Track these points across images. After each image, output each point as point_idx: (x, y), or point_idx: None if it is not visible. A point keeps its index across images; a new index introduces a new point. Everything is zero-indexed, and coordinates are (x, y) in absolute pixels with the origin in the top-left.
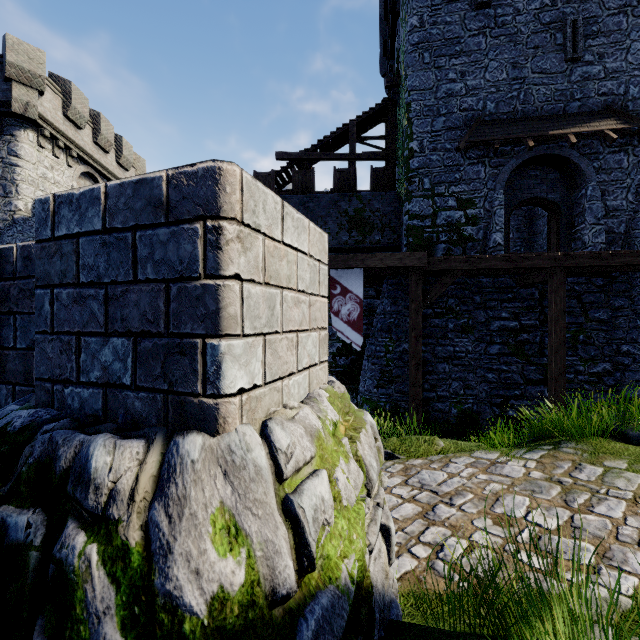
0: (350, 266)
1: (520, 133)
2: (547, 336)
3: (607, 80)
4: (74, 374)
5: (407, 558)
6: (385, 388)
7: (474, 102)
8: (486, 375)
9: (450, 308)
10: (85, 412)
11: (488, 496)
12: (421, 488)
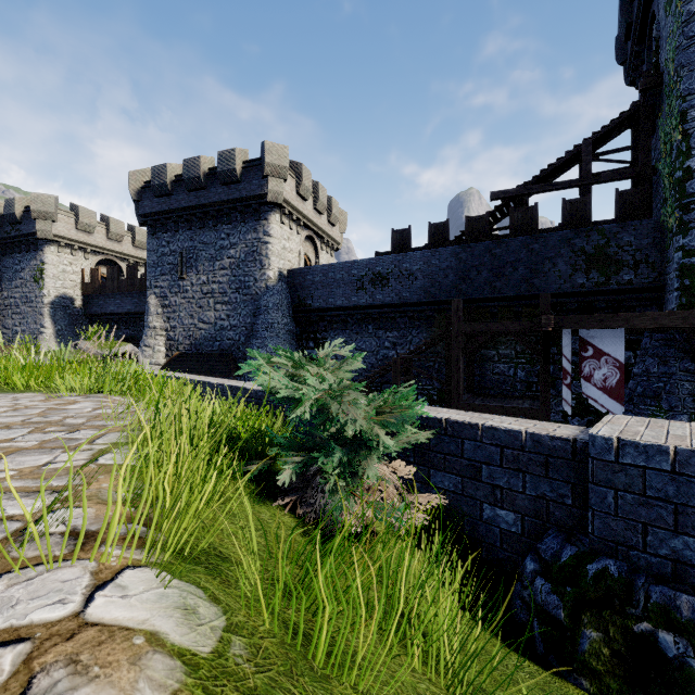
0: (608, 327)
1: None
2: None
3: None
4: (640, 545)
5: None
6: None
7: None
8: None
9: None
10: (653, 570)
11: None
12: None
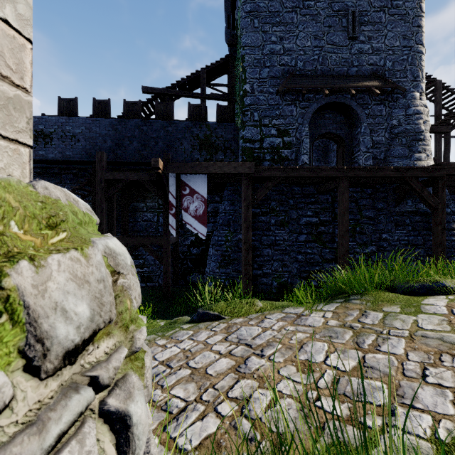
0: (196, 171)
1: (319, 84)
2: (337, 228)
3: (373, 55)
4: None
5: (211, 418)
6: (225, 268)
7: (289, 60)
8: (297, 256)
9: (272, 208)
10: None
11: (294, 345)
12: (238, 343)
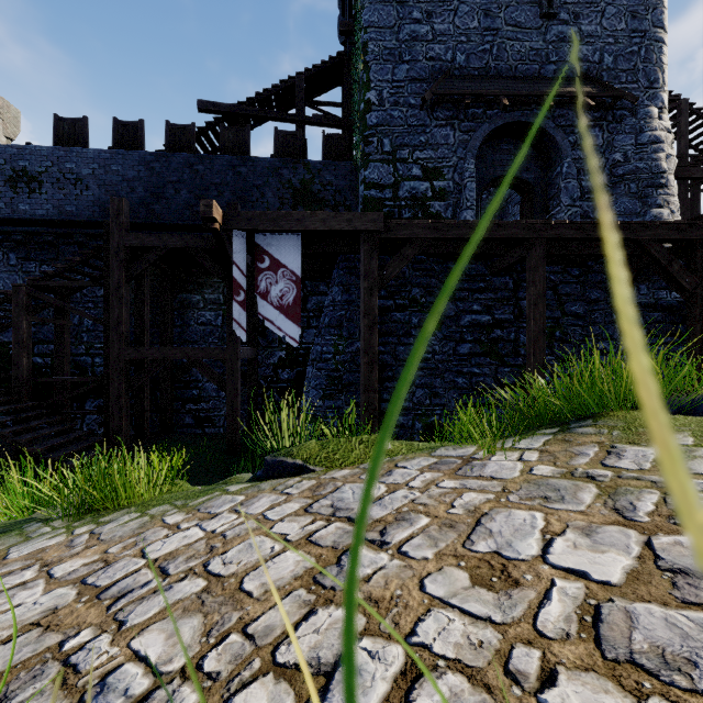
0: (281, 227)
1: (493, 90)
2: (522, 333)
3: (582, 44)
4: None
5: None
6: (333, 399)
7: (442, 51)
8: (456, 380)
9: (414, 299)
10: None
11: (459, 518)
12: (331, 516)
